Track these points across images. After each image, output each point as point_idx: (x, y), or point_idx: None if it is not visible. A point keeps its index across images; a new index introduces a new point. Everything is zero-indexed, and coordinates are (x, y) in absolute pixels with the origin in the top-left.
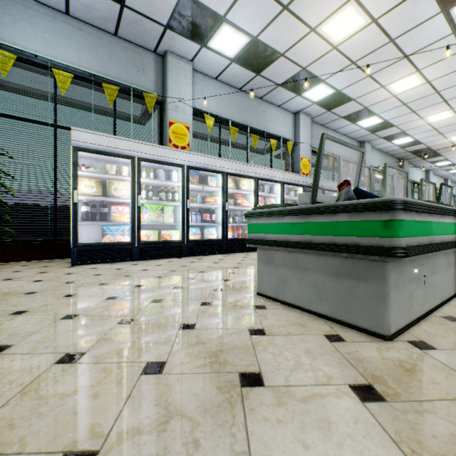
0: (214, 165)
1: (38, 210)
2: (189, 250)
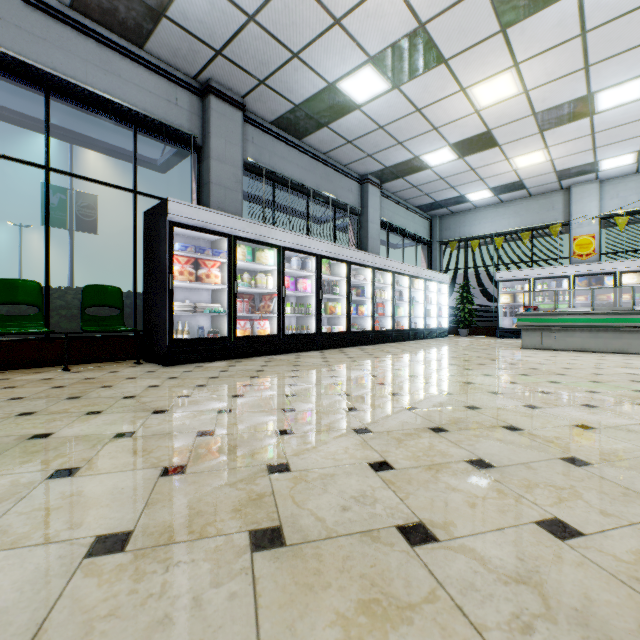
0: (603, 269)
1: (488, 311)
2: None
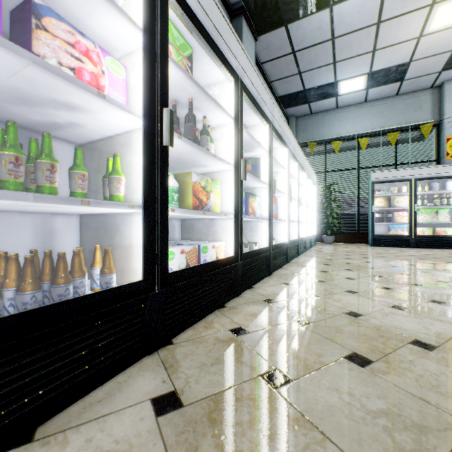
0: None
1: (350, 216)
2: None
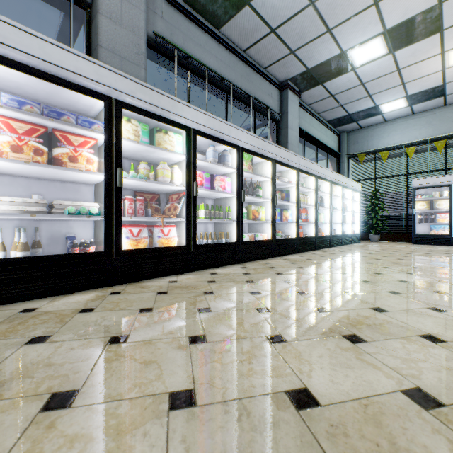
0: None
1: (398, 218)
2: None
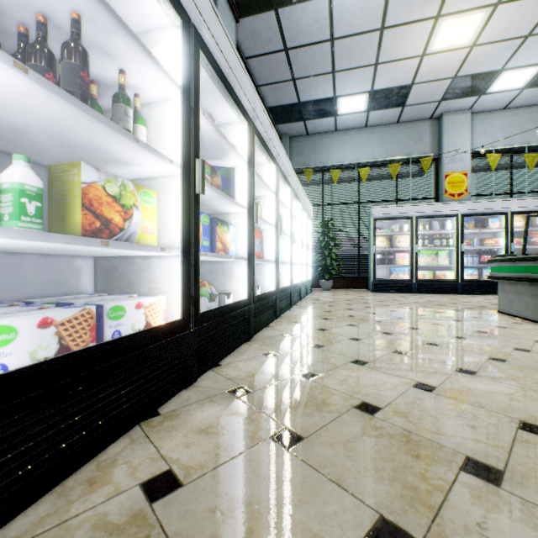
0: (494, 208)
1: (350, 258)
2: (463, 289)
